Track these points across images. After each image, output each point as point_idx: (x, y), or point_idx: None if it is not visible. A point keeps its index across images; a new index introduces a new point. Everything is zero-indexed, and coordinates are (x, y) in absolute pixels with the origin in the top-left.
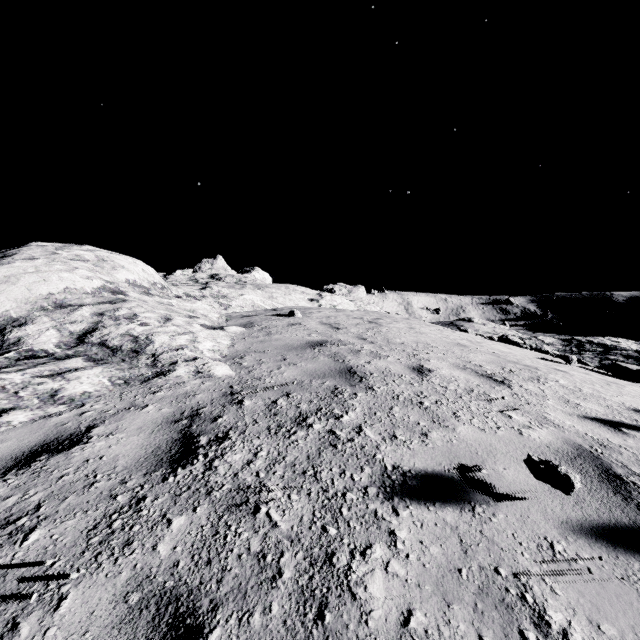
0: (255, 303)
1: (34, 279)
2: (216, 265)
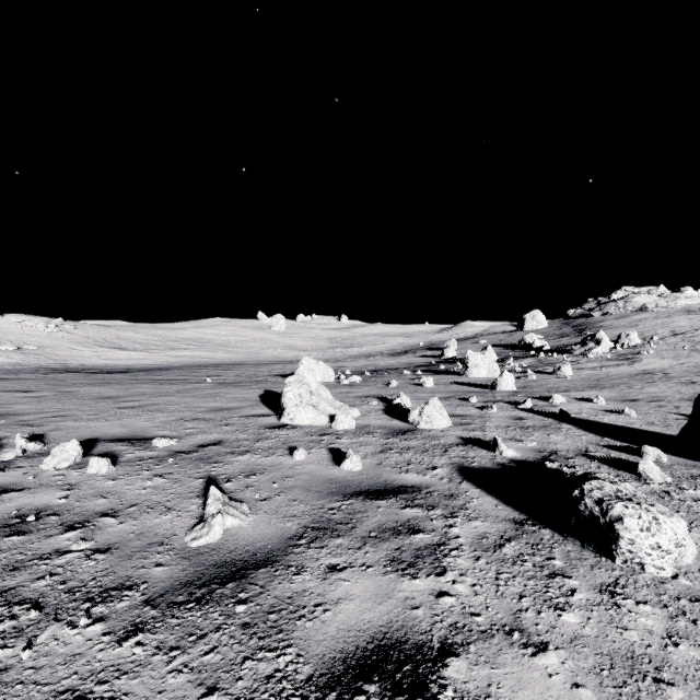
0: (686, 303)
1: (643, 301)
2: (659, 290)
